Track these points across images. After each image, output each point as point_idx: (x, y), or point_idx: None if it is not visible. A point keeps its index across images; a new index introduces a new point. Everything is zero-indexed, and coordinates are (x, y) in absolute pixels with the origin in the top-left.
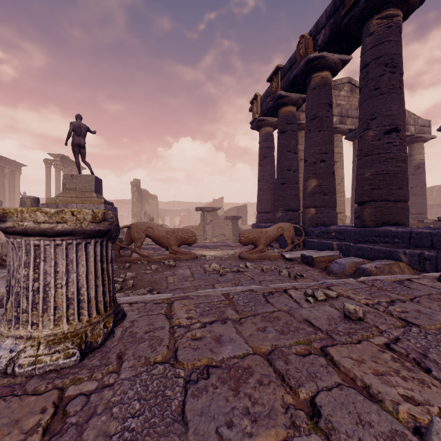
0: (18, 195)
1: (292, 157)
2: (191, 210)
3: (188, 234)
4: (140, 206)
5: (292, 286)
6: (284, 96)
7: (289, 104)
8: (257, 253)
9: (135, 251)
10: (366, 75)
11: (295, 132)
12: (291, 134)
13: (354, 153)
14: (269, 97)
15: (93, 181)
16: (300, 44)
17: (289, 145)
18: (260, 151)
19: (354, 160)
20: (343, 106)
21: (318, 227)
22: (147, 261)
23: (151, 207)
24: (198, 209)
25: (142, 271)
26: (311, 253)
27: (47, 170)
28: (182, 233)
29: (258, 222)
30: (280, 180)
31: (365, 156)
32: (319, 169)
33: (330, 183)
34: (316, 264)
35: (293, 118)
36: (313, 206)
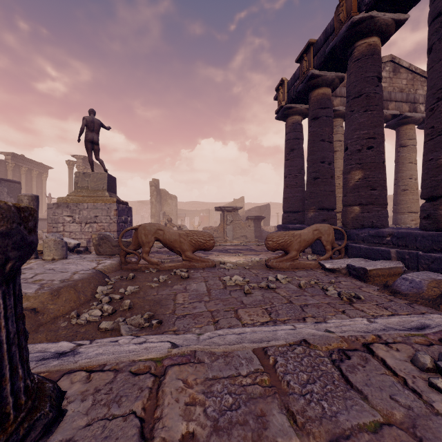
0: (45, 196)
1: (327, 147)
2: (211, 210)
3: (205, 237)
4: (158, 206)
5: (374, 334)
6: (317, 76)
7: (322, 85)
8: (288, 261)
9: (142, 258)
10: (441, 26)
11: (330, 118)
12: (326, 119)
13: (397, 143)
14: (298, 80)
15: (105, 179)
16: (339, 7)
17: (323, 133)
18: (286, 144)
19: (397, 151)
20: (384, 89)
21: (364, 230)
22: (156, 269)
23: (170, 208)
24: (217, 209)
25: (147, 283)
26: (361, 263)
27: (69, 171)
28: (198, 237)
29: (284, 223)
30: (311, 175)
31: (440, 134)
32: (365, 158)
33: (380, 175)
34: (371, 279)
35: (328, 102)
36: (357, 203)
